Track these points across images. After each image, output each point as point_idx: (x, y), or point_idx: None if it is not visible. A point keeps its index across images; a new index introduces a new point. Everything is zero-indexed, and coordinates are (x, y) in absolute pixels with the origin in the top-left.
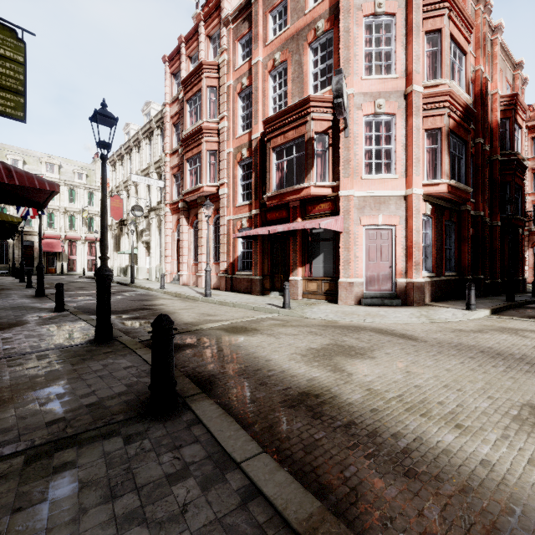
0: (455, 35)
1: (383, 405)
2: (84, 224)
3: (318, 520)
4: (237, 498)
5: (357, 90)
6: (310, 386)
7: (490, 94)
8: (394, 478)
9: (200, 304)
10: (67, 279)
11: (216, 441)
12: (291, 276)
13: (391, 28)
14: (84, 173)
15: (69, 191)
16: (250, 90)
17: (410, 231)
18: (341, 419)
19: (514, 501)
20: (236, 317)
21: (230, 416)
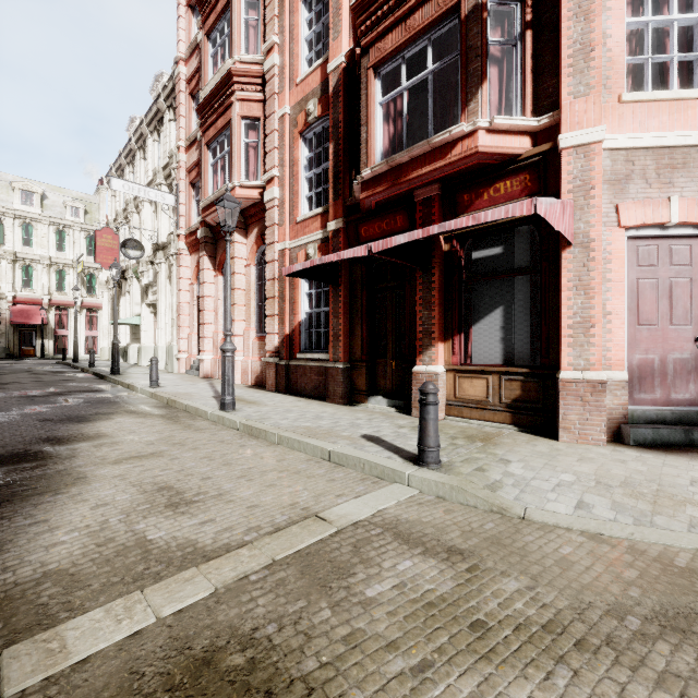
0: None
1: None
2: (81, 283)
3: None
4: None
5: None
6: None
7: None
8: None
9: (195, 434)
10: (19, 366)
11: None
12: (418, 363)
13: None
14: (80, 207)
15: (57, 233)
16: None
17: None
18: None
19: None
20: (264, 516)
21: None
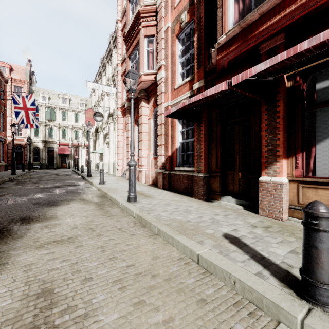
0: None
1: None
2: (84, 136)
3: None
4: None
5: None
6: None
7: None
8: None
9: (106, 220)
10: (55, 172)
11: None
12: (263, 174)
13: None
14: (84, 103)
15: (75, 114)
16: None
17: None
18: None
19: None
20: None
21: None
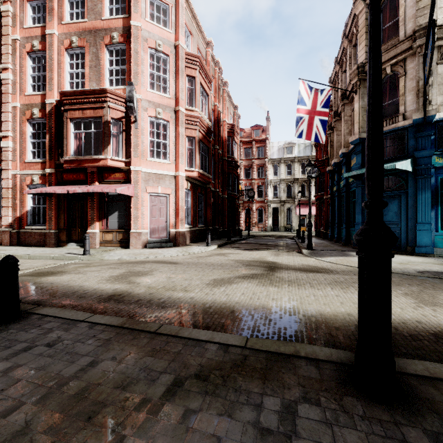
0: (202, 83)
1: (155, 291)
2: None
3: (126, 321)
4: (87, 328)
5: (144, 97)
6: (115, 292)
7: (222, 121)
8: (157, 310)
9: None
10: None
11: (64, 319)
12: (89, 229)
13: (167, 63)
14: None
15: None
16: (43, 55)
17: (178, 198)
18: (134, 300)
19: (197, 304)
20: (37, 265)
21: (68, 309)
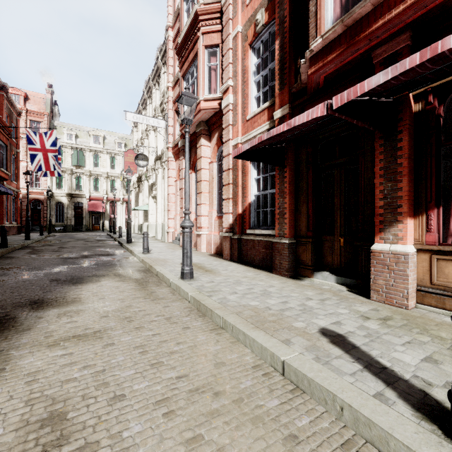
0: None
1: None
2: (123, 187)
3: None
4: None
5: None
6: None
7: None
8: None
9: (150, 305)
10: (84, 236)
11: None
12: (377, 241)
13: None
14: (123, 142)
15: (111, 158)
16: None
17: None
18: None
19: None
20: None
21: None
